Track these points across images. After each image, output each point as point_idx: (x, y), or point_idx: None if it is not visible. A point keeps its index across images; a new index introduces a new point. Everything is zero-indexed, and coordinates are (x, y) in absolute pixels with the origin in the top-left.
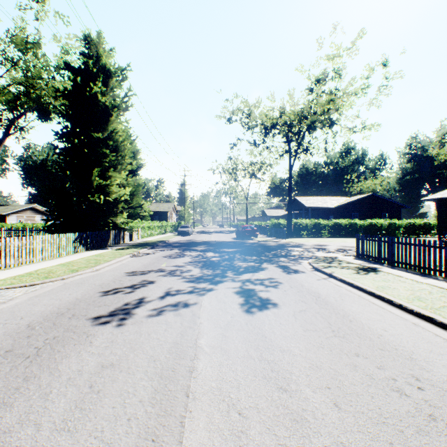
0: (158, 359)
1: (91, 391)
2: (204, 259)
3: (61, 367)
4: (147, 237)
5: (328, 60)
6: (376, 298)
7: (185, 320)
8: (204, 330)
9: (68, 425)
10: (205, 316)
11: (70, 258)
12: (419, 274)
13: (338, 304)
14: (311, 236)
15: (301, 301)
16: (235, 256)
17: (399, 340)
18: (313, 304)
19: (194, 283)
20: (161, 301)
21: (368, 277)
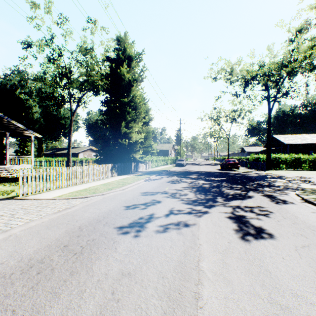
0: (166, 276)
1: (112, 298)
2: (196, 185)
3: (94, 268)
4: (154, 167)
5: (311, 9)
6: None
7: (186, 239)
8: (204, 252)
9: None
10: (203, 237)
11: (108, 180)
12: None
13: None
14: (290, 169)
15: (300, 234)
16: (222, 184)
17: None
18: (315, 240)
19: (191, 205)
20: (166, 218)
21: None
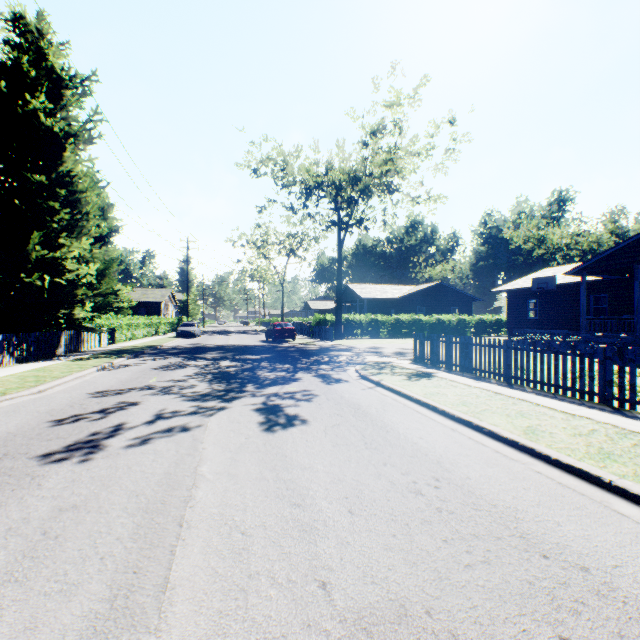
0: (143, 493)
1: (45, 538)
2: (216, 370)
3: None
4: (125, 340)
5: (386, 108)
6: (422, 406)
7: (183, 447)
8: (209, 455)
9: (16, 576)
10: (211, 440)
11: None
12: (474, 377)
13: (378, 415)
14: (367, 336)
15: (337, 414)
16: (261, 365)
17: (432, 446)
18: (350, 417)
19: (199, 401)
20: (149, 427)
21: (419, 384)
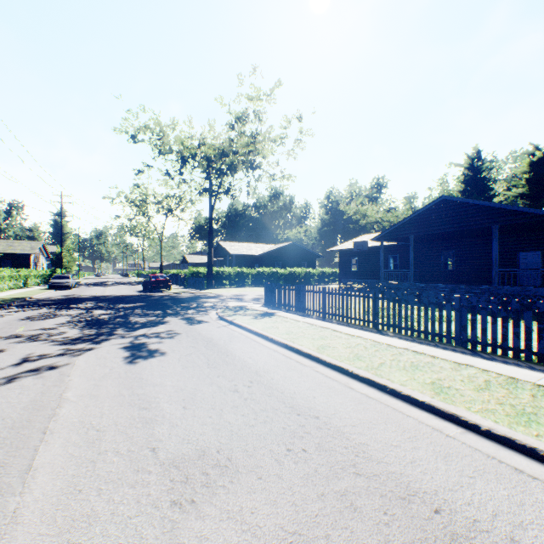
0: (10, 417)
1: None
2: (88, 318)
3: None
4: None
5: (249, 100)
6: (260, 337)
7: (50, 380)
8: (75, 384)
9: None
10: (78, 373)
11: None
12: (303, 315)
13: (225, 345)
14: (235, 286)
15: (192, 347)
16: (135, 312)
17: (256, 362)
18: (202, 347)
19: (68, 345)
20: (15, 368)
21: (262, 321)
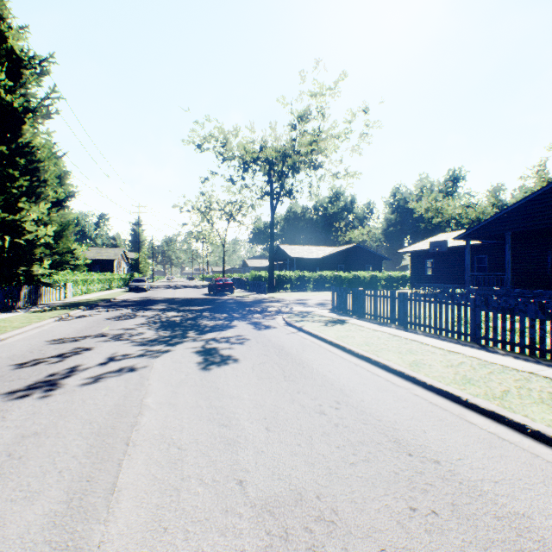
0: (96, 421)
1: (10, 458)
2: (162, 319)
3: None
4: (81, 294)
5: (311, 97)
6: (334, 347)
7: (131, 383)
8: (153, 389)
9: None
10: (156, 377)
11: None
12: (378, 323)
13: (298, 355)
14: (295, 290)
15: (264, 354)
16: (203, 315)
17: (338, 377)
18: (274, 356)
19: (146, 346)
20: (101, 368)
21: (334, 328)
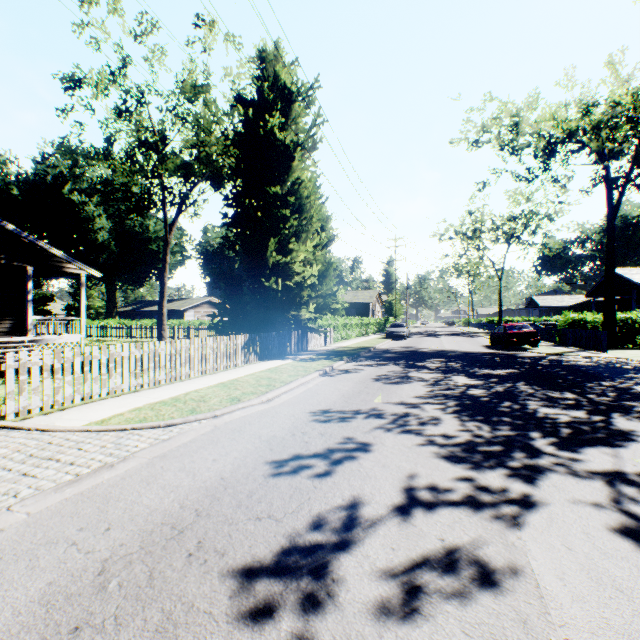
0: None
1: None
2: (453, 391)
3: None
4: (340, 340)
5: None
6: None
7: None
8: None
9: None
10: None
11: (236, 372)
12: None
13: None
14: None
15: None
16: (519, 389)
17: None
18: None
19: (464, 464)
20: (401, 530)
21: None
